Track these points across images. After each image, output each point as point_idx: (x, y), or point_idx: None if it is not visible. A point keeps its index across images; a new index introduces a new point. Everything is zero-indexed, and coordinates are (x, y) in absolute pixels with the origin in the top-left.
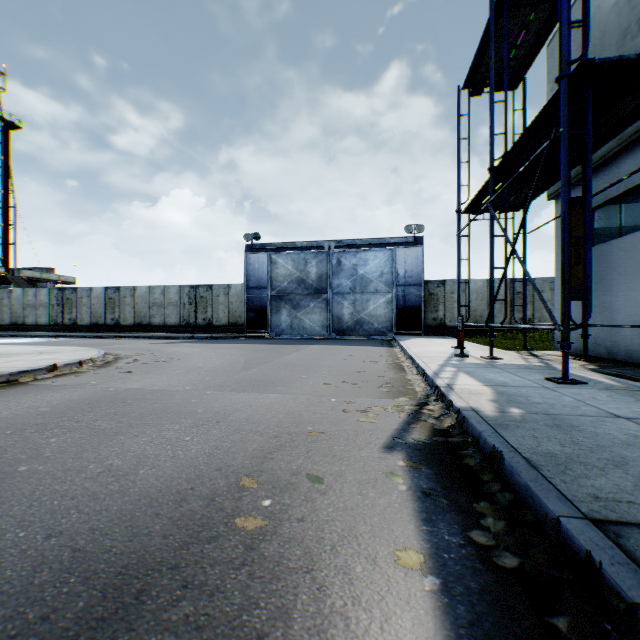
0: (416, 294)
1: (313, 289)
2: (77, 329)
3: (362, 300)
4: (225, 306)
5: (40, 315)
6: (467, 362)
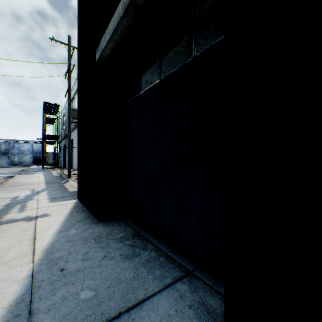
0: (40, 155)
1: (4, 153)
2: None
3: (22, 156)
4: None
5: None
6: (38, 167)
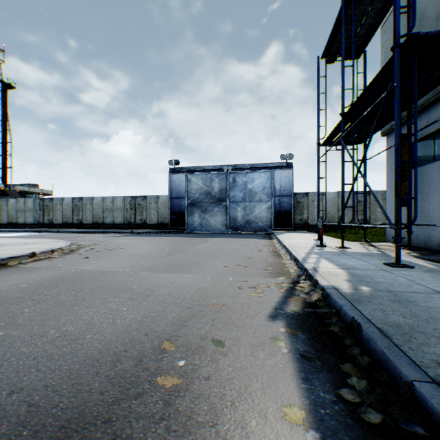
0: (288, 202)
1: (216, 199)
2: (53, 226)
3: (250, 206)
4: (155, 210)
5: (28, 217)
6: (325, 251)
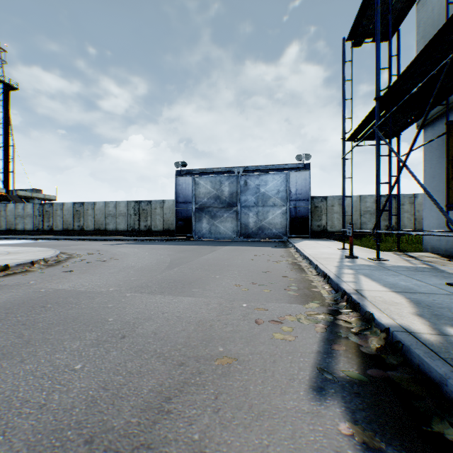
0: (304, 207)
1: (226, 203)
2: (53, 233)
3: (263, 211)
4: (161, 216)
5: (27, 223)
6: (359, 263)
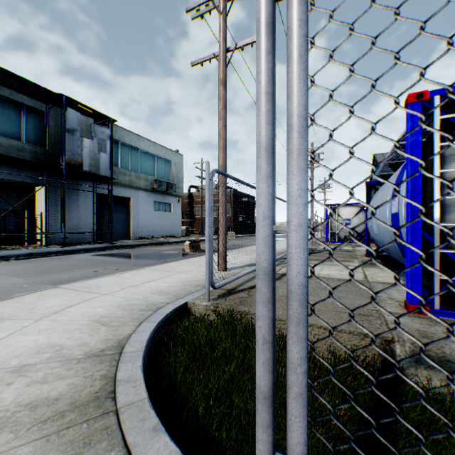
0: None
1: None
2: None
3: None
4: None
5: None
6: None
